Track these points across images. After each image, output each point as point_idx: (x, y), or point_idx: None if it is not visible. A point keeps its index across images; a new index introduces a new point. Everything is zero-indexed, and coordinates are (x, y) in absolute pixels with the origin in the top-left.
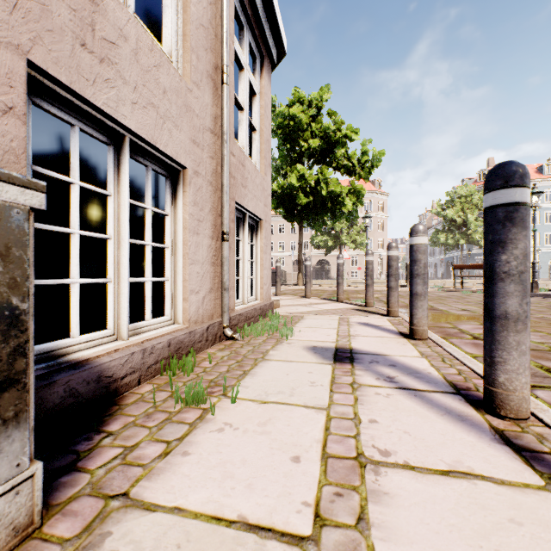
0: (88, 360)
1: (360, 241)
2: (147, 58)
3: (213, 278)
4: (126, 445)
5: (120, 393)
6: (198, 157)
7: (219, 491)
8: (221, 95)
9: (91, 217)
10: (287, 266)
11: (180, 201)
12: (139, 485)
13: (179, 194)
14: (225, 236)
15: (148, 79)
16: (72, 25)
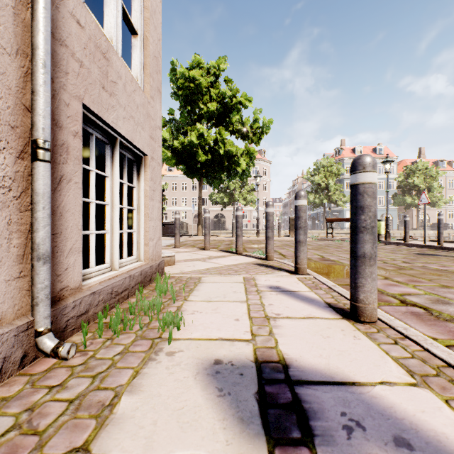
0: None
1: (250, 199)
2: None
3: (3, 236)
4: None
5: None
6: None
7: None
8: None
9: None
10: (190, 219)
11: None
12: None
13: None
14: (41, 150)
15: None
16: None
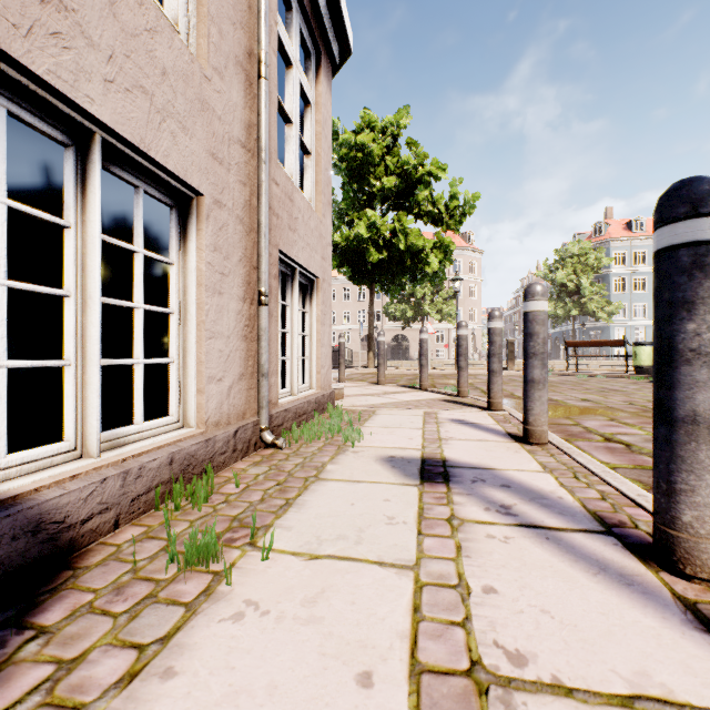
0: (16, 497)
1: (447, 311)
2: (133, 14)
3: (246, 359)
4: (62, 657)
5: (80, 547)
6: (221, 179)
7: None
8: (258, 95)
9: None
10: (355, 343)
11: (192, 244)
12: None
13: (191, 233)
14: (264, 298)
15: (135, 48)
16: None
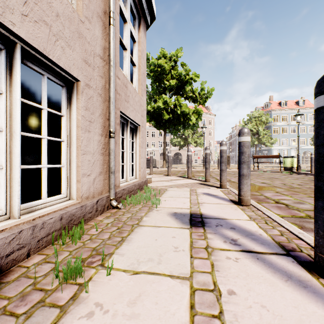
0: None
1: (199, 142)
2: None
3: (103, 164)
4: None
5: (5, 269)
6: (89, 74)
7: None
8: (109, 33)
9: (27, 123)
10: (157, 156)
11: (74, 106)
12: None
13: (73, 100)
14: (112, 134)
15: None
16: None
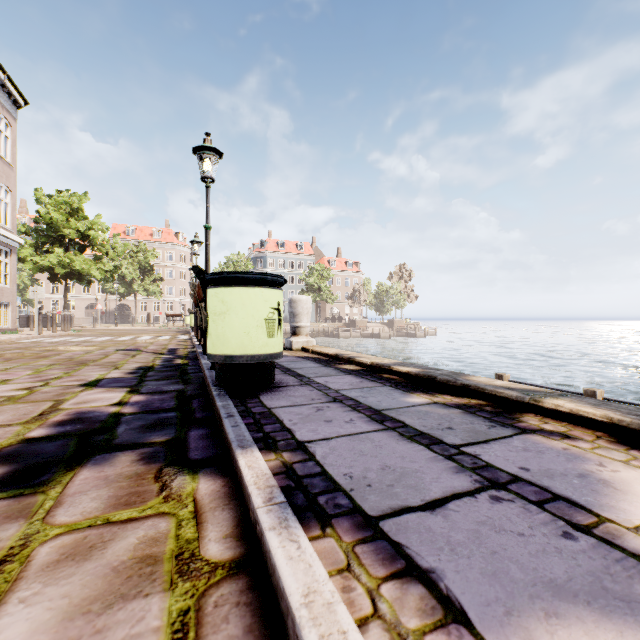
0: None
1: (152, 290)
2: None
3: None
4: None
5: None
6: None
7: None
8: None
9: None
10: (80, 310)
11: None
12: None
13: None
14: None
15: None
16: None
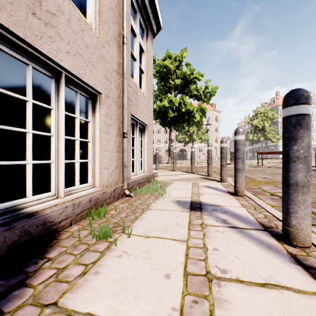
0: (37, 212)
1: (204, 138)
2: (76, 25)
3: (118, 160)
4: (59, 267)
5: (58, 232)
6: (108, 87)
7: (117, 300)
8: (123, 51)
9: (47, 124)
10: (162, 152)
11: (97, 113)
12: (65, 296)
13: (97, 109)
14: (125, 134)
15: (77, 38)
16: (26, 0)
